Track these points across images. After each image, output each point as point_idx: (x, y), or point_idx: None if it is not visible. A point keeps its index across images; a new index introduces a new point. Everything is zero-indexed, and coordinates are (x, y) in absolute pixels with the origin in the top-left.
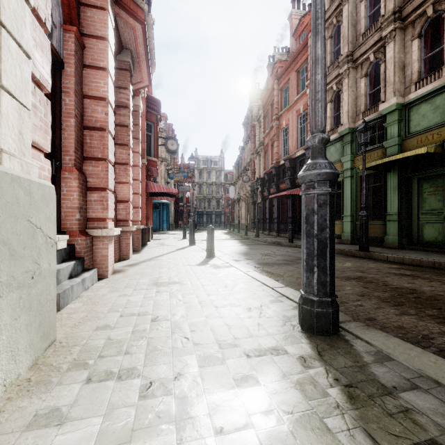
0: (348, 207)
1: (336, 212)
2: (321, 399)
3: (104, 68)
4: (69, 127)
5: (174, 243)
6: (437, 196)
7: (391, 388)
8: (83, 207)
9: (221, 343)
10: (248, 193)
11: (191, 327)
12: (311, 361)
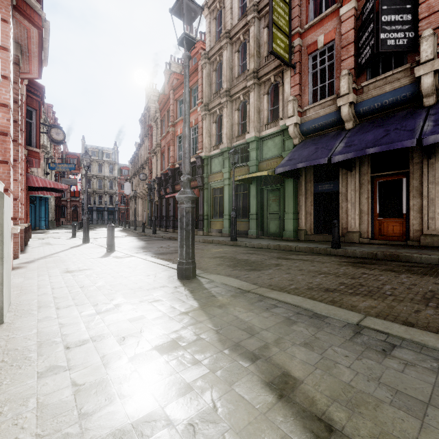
0: (226, 208)
1: (220, 211)
2: (180, 294)
3: (5, 76)
4: None
5: (63, 241)
6: (276, 203)
7: (208, 288)
8: None
9: (132, 288)
10: (145, 191)
11: (111, 286)
12: (179, 287)
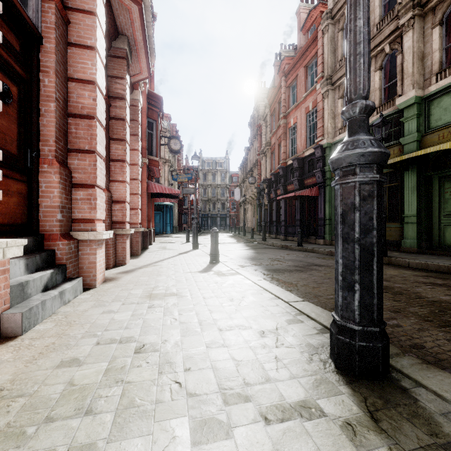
0: None
1: None
2: None
3: (92, 47)
4: (49, 113)
5: (176, 246)
6: None
7: None
8: (67, 206)
9: (226, 392)
10: (254, 195)
11: (186, 362)
12: (365, 434)
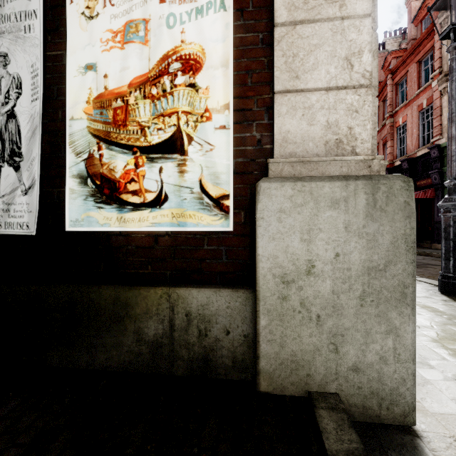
0: None
1: None
2: None
3: None
4: None
5: None
6: None
7: None
8: None
9: None
10: None
11: None
12: (450, 301)
